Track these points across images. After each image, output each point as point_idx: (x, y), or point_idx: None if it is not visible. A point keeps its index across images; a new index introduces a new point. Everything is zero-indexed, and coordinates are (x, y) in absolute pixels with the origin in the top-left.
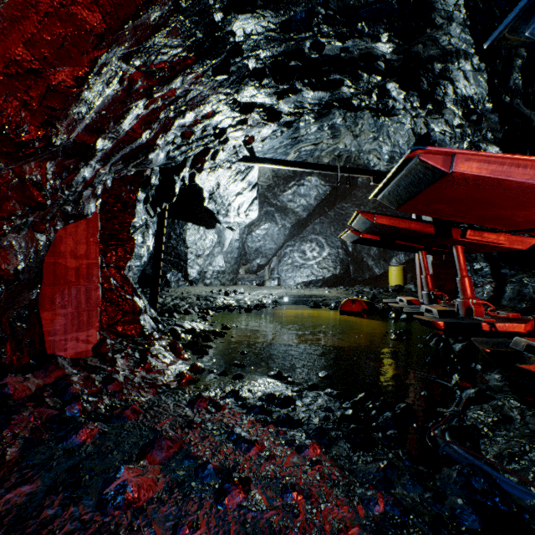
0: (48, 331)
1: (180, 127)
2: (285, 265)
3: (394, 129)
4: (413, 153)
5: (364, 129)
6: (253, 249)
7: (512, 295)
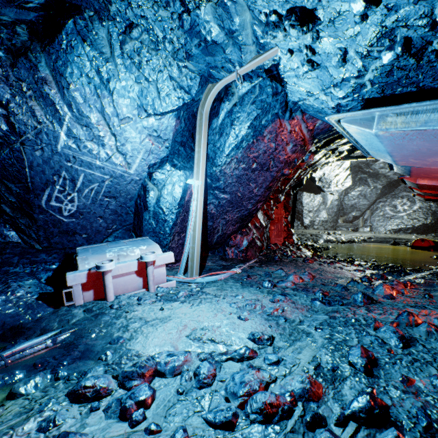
0: (270, 236)
1: None
2: (376, 216)
3: None
4: (401, 177)
5: None
6: (349, 205)
7: None
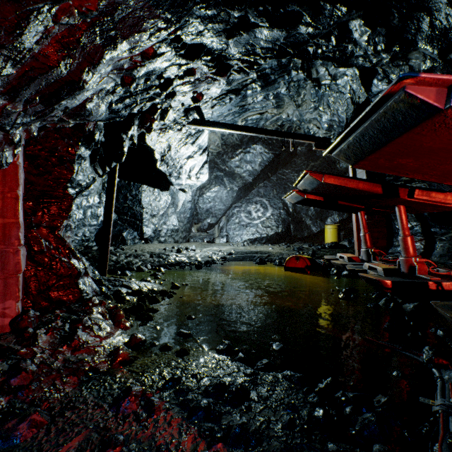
0: None
1: (117, 70)
2: (233, 224)
3: (333, 98)
4: (398, 84)
5: (306, 99)
6: (204, 210)
7: (442, 252)
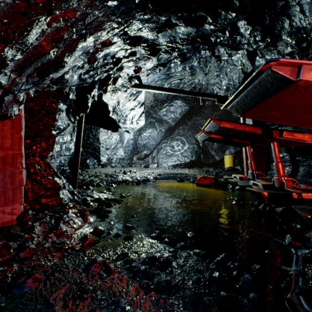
0: None
1: (85, 53)
2: (161, 154)
3: (230, 69)
4: (266, 65)
5: (211, 69)
6: (142, 145)
7: (303, 173)
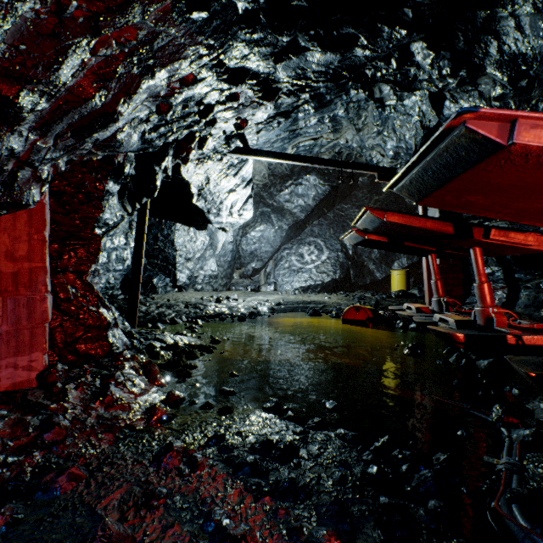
0: None
1: (153, 97)
2: (282, 269)
3: (400, 121)
4: (458, 119)
5: (368, 122)
6: (248, 252)
7: (527, 302)
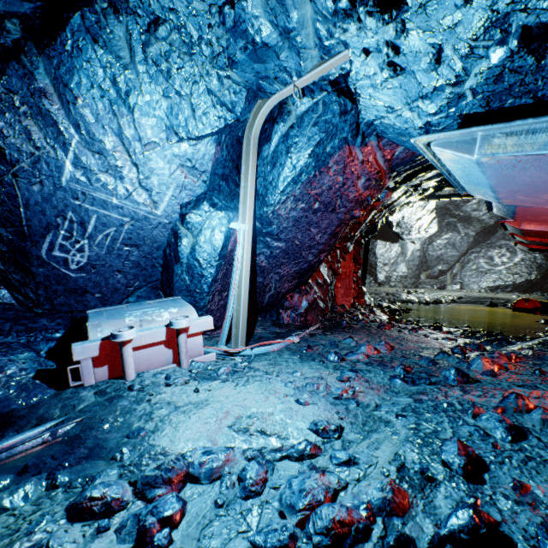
0: (336, 296)
1: None
2: (468, 271)
3: None
4: (501, 221)
5: None
6: (434, 257)
7: None
